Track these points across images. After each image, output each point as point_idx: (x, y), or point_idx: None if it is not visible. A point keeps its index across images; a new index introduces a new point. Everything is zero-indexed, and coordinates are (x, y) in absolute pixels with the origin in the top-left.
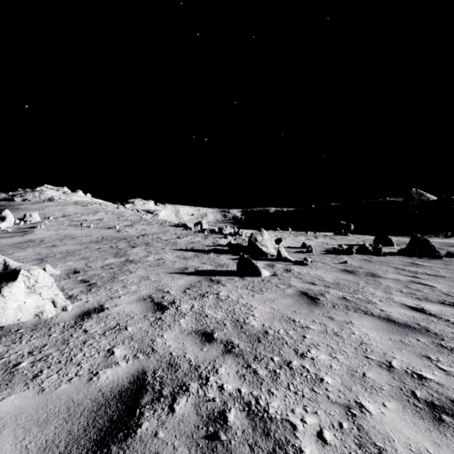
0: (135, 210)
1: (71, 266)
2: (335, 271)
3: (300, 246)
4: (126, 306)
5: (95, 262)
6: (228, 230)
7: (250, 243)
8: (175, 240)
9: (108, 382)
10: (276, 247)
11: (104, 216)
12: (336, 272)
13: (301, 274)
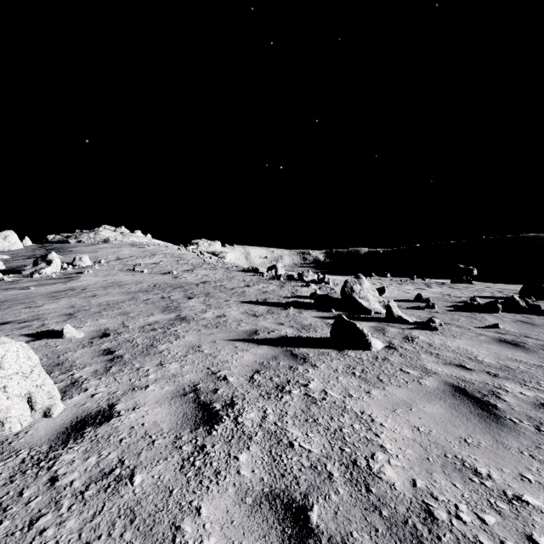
0: (198, 252)
1: (102, 325)
2: (488, 342)
3: (412, 298)
4: (151, 408)
5: (135, 319)
6: (311, 276)
7: (343, 295)
8: (243, 288)
9: None
10: (381, 301)
11: (162, 259)
12: (490, 343)
13: (433, 346)
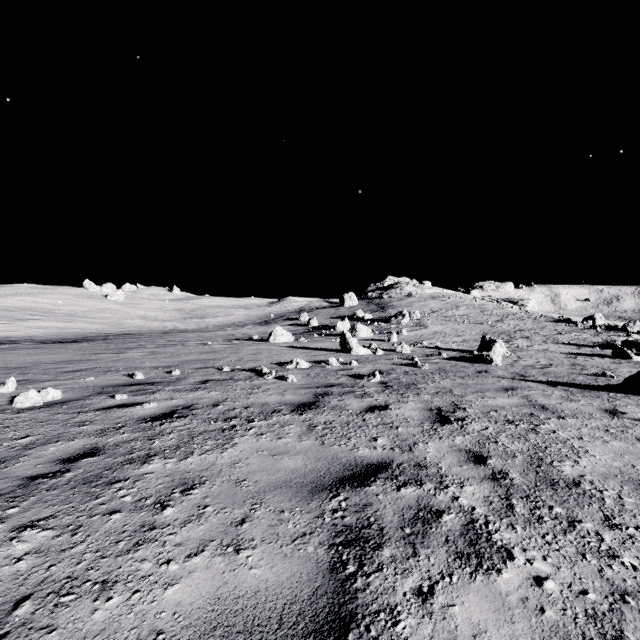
0: (494, 301)
1: None
2: None
3: None
4: (535, 357)
5: None
6: (638, 327)
7: None
8: (555, 336)
9: (541, 363)
10: None
11: (467, 311)
12: None
13: None
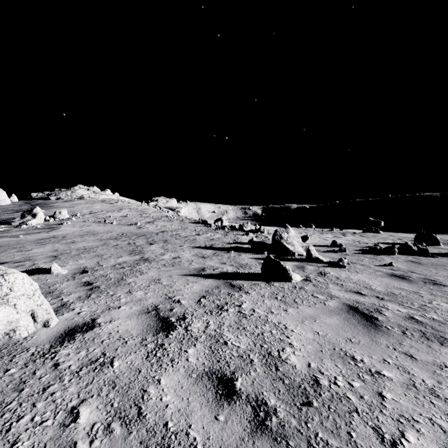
0: (157, 207)
1: (81, 264)
2: (382, 276)
3: (329, 244)
4: (123, 321)
5: (108, 260)
6: (249, 226)
7: (274, 241)
8: (194, 236)
9: None
10: (303, 246)
11: (128, 213)
12: (383, 277)
13: (339, 279)
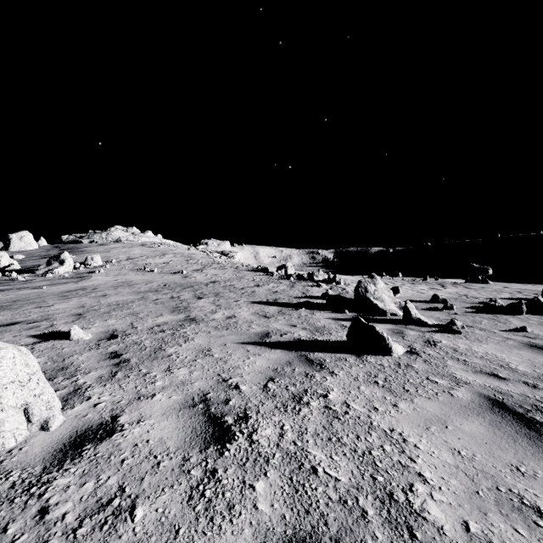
0: (207, 251)
1: (111, 326)
2: (517, 347)
3: (427, 299)
4: (157, 422)
5: (144, 320)
6: (321, 275)
7: (357, 295)
8: (253, 288)
9: None
10: (396, 302)
11: (172, 259)
12: (520, 348)
13: (458, 351)
